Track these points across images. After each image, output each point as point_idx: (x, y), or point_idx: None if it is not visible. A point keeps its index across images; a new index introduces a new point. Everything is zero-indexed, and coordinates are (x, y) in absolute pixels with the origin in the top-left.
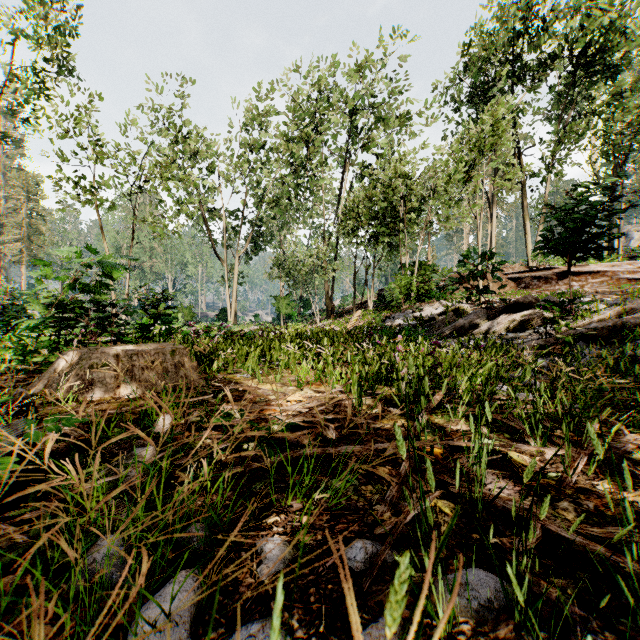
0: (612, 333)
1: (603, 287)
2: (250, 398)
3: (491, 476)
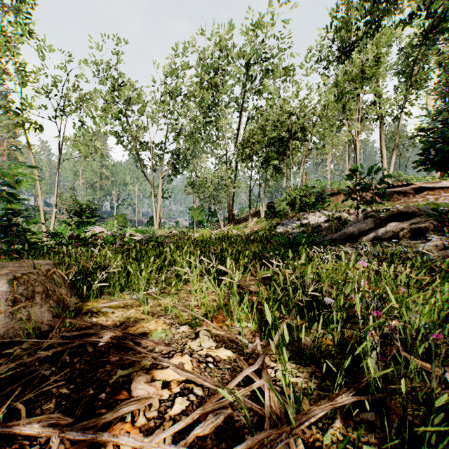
0: None
1: None
2: (110, 364)
3: None
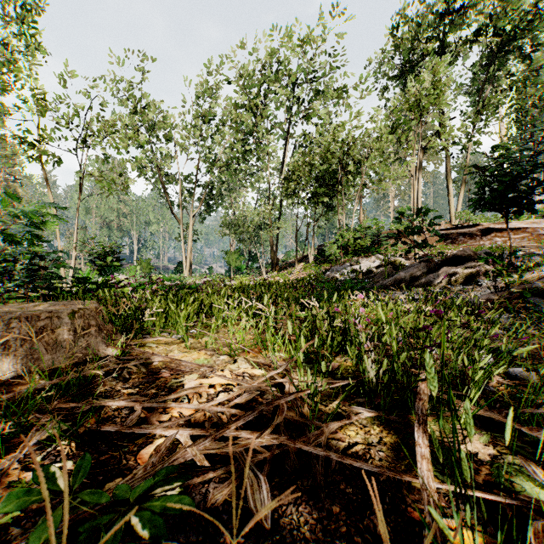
0: None
1: (524, 242)
2: (164, 377)
3: None
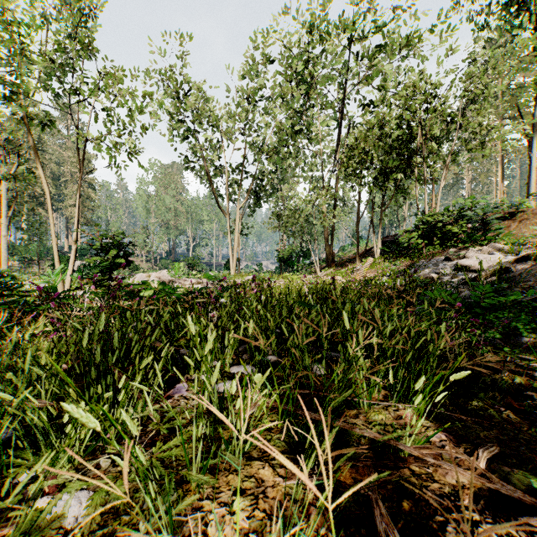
0: None
1: None
2: None
3: None
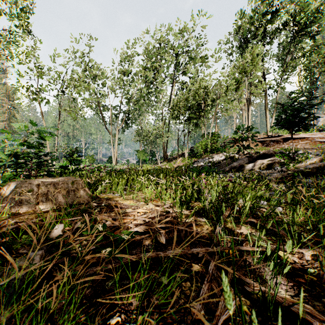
0: (318, 170)
1: (307, 145)
2: (116, 210)
3: (270, 272)
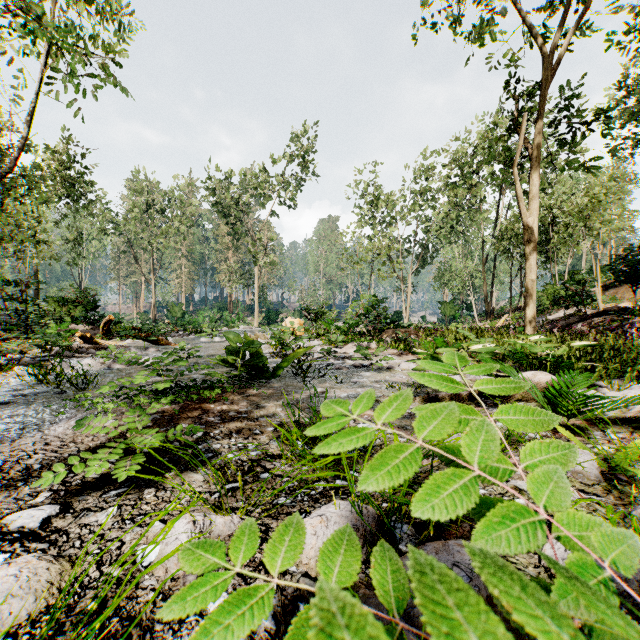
0: None
1: None
2: None
3: None
